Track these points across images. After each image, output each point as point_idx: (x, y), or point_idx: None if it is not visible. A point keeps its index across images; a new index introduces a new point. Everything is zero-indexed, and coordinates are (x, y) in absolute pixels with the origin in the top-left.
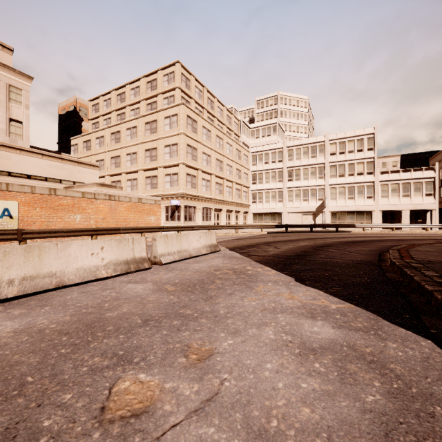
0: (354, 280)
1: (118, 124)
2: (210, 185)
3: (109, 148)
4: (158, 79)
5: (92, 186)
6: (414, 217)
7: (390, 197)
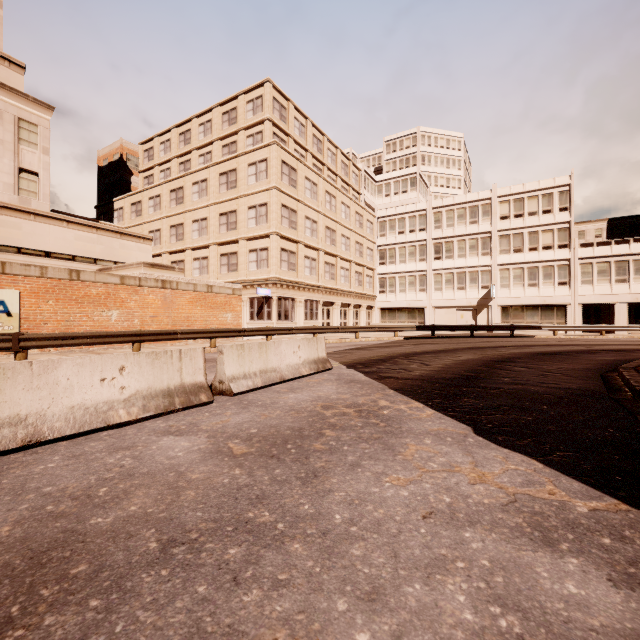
0: (590, 434)
1: (180, 177)
2: (316, 266)
3: (168, 213)
4: (239, 108)
5: (137, 267)
6: (634, 315)
7: (596, 284)
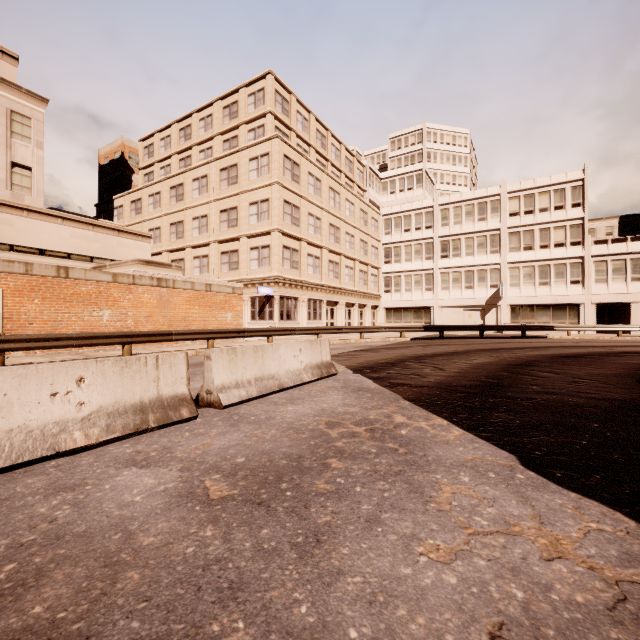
0: None
1: (180, 173)
2: (320, 264)
3: (167, 210)
4: (240, 102)
5: (131, 264)
6: None
7: (610, 282)
